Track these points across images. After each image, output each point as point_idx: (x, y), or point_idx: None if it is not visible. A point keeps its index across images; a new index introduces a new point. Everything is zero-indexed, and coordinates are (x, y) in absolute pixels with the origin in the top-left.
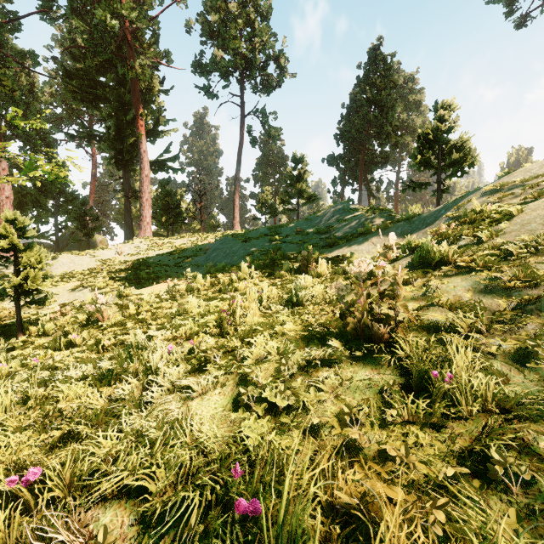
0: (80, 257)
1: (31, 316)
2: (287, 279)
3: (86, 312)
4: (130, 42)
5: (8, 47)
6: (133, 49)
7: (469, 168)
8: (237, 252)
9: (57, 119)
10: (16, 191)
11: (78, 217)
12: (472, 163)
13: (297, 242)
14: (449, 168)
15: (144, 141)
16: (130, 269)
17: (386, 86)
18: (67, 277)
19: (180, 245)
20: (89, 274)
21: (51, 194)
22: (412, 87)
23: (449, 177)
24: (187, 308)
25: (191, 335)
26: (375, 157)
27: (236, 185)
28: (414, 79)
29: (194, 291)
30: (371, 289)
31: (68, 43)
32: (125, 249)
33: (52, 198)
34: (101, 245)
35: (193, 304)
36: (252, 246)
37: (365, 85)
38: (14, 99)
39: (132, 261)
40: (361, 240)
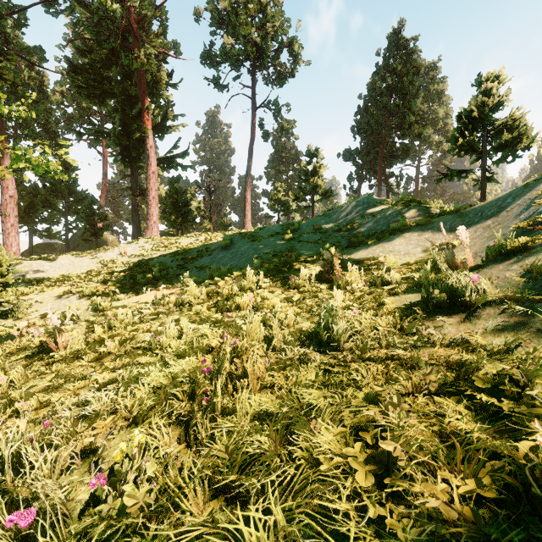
0: (80, 258)
1: (5, 329)
2: (306, 289)
3: (50, 331)
4: (136, 31)
5: (14, 42)
6: (139, 39)
7: (523, 151)
8: (245, 252)
9: (68, 118)
10: (28, 192)
11: (86, 216)
12: (527, 145)
13: (314, 241)
14: (497, 152)
15: (151, 136)
16: (128, 272)
17: (408, 72)
18: (62, 280)
19: (187, 245)
20: (86, 278)
21: (61, 194)
22: (434, 76)
23: (497, 162)
24: (161, 340)
25: (139, 413)
26: (394, 150)
27: (247, 182)
28: (435, 68)
29: (184, 306)
30: (461, 323)
31: (79, 42)
32: (129, 249)
33: (62, 198)
34: (112, 245)
35: (171, 332)
36: (263, 245)
37: (385, 72)
38: (18, 94)
39: (133, 262)
40: (397, 239)
